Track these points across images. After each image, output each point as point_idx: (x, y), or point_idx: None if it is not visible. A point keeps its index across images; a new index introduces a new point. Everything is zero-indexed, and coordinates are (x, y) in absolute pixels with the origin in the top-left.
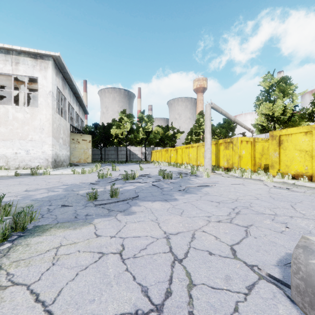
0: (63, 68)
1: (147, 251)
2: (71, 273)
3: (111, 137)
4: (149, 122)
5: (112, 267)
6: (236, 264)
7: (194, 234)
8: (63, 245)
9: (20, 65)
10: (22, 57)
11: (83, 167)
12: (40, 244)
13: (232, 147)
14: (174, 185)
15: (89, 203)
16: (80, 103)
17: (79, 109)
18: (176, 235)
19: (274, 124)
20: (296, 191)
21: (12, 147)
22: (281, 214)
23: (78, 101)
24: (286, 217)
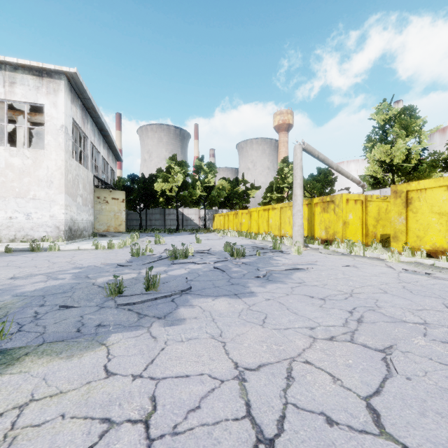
0: (83, 91)
1: (201, 414)
2: None
3: (155, 195)
4: (211, 173)
5: None
6: None
7: (290, 369)
8: (36, 399)
9: (17, 86)
10: (20, 74)
11: (114, 238)
12: None
13: (333, 209)
14: (248, 267)
15: (109, 301)
16: (109, 145)
17: (109, 154)
18: (258, 372)
19: (393, 176)
20: (442, 278)
21: (4, 209)
22: (436, 323)
23: (106, 142)
24: (446, 330)
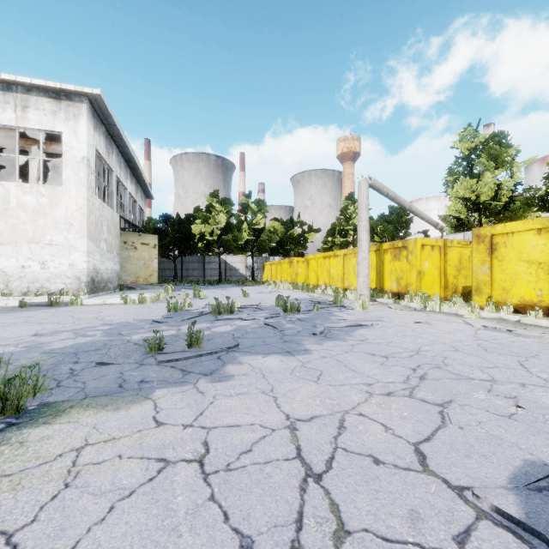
0: (108, 116)
1: (253, 456)
2: (100, 507)
3: (193, 239)
4: (260, 213)
5: (184, 492)
6: (429, 484)
7: (343, 420)
8: (91, 443)
9: (31, 111)
10: (35, 96)
11: (144, 291)
12: (47, 441)
13: (405, 257)
14: (304, 324)
15: (149, 358)
16: (138, 179)
17: (137, 190)
18: (310, 422)
19: (479, 216)
20: (525, 336)
21: (15, 257)
22: (504, 380)
23: (134, 176)
24: (513, 386)
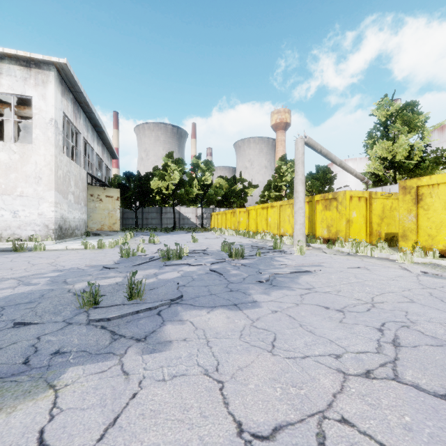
0: (74, 84)
1: None
2: None
3: (151, 193)
4: (208, 171)
5: None
6: None
7: (322, 437)
8: None
9: (4, 77)
10: (7, 64)
11: (107, 237)
12: None
13: (335, 207)
14: (248, 270)
15: (80, 315)
16: (104, 142)
17: (103, 151)
18: (274, 443)
19: (394, 173)
20: None
21: None
22: None
23: (101, 139)
24: None
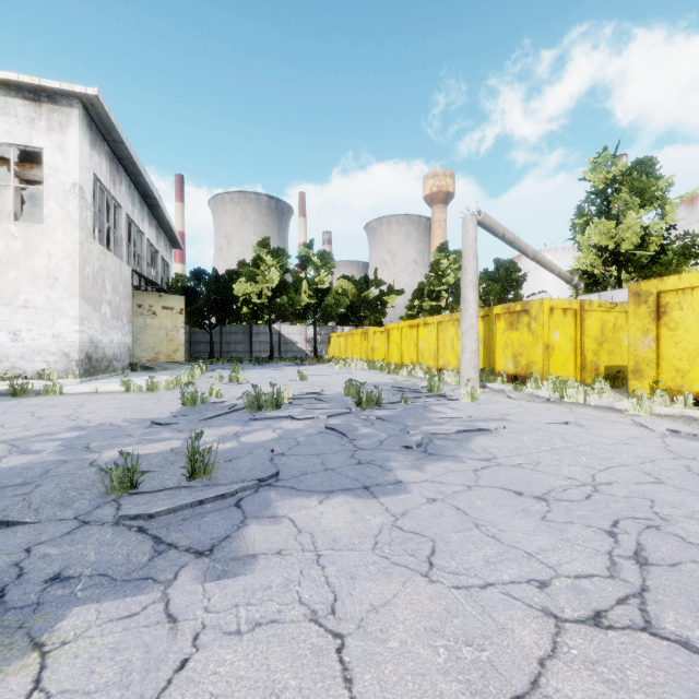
0: (111, 129)
1: None
2: None
3: (234, 302)
4: (325, 269)
5: None
6: None
7: None
8: None
9: None
10: (3, 96)
11: (164, 372)
12: None
13: (526, 325)
14: (388, 426)
15: (105, 506)
16: (160, 221)
17: (159, 236)
18: None
19: (619, 271)
20: None
21: None
22: None
23: (155, 217)
24: None
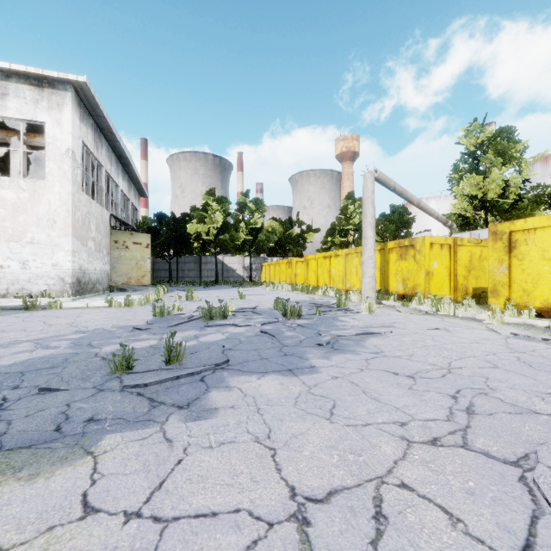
0: (95, 107)
1: None
2: None
3: (188, 239)
4: (258, 212)
5: None
6: None
7: (379, 500)
8: None
9: (10, 99)
10: (14, 83)
11: (135, 292)
12: None
13: (412, 256)
14: (306, 331)
15: (112, 381)
16: (131, 176)
17: (130, 187)
18: (328, 505)
19: (486, 215)
20: None
21: None
22: None
23: (127, 172)
24: None
